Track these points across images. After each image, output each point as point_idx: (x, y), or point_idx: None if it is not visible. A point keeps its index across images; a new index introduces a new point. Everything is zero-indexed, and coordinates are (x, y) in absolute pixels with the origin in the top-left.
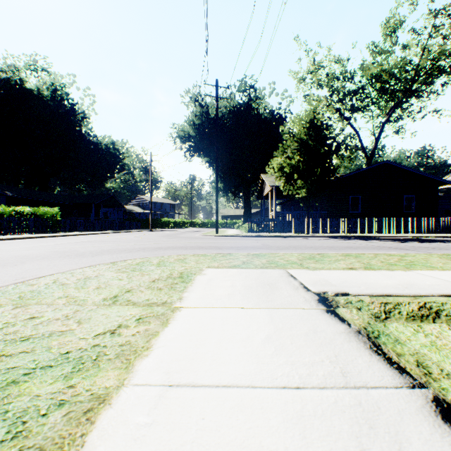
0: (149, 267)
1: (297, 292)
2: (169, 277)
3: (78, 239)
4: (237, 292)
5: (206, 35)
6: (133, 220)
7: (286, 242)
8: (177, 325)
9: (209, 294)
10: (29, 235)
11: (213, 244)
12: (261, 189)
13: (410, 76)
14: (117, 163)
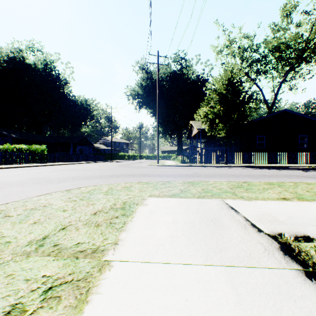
0: (97, 195)
1: (249, 234)
2: (111, 208)
3: (57, 168)
4: (180, 232)
5: (149, 13)
6: (99, 154)
7: (211, 170)
8: (97, 308)
9: (149, 235)
10: (24, 164)
11: (155, 173)
12: (190, 132)
13: (302, 47)
14: (88, 115)
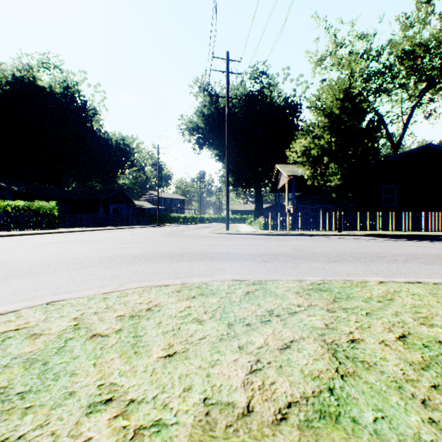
0: None
1: None
2: None
3: (60, 237)
4: None
5: None
6: (142, 216)
7: (324, 244)
8: None
9: None
10: (16, 231)
11: (223, 249)
12: (275, 182)
13: None
14: (127, 159)
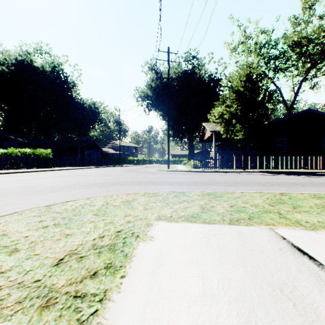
0: (83, 216)
1: None
2: (93, 246)
3: (59, 173)
4: None
5: None
6: (108, 159)
7: (229, 177)
8: None
9: None
10: (27, 169)
11: (165, 179)
12: (202, 135)
13: None
14: (96, 118)
